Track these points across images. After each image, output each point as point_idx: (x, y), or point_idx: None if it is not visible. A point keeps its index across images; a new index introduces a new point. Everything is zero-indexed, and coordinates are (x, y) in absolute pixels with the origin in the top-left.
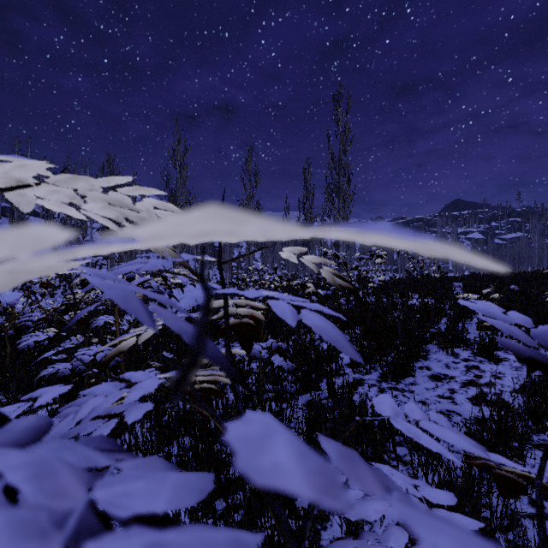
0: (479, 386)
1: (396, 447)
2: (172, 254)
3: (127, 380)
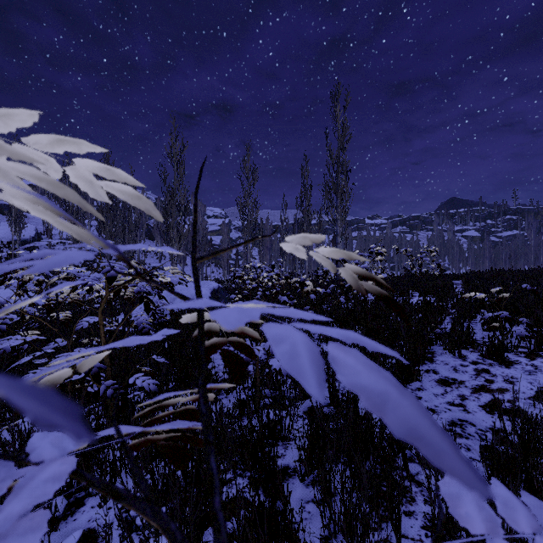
0: (491, 392)
1: (408, 466)
2: (101, 243)
3: (23, 458)
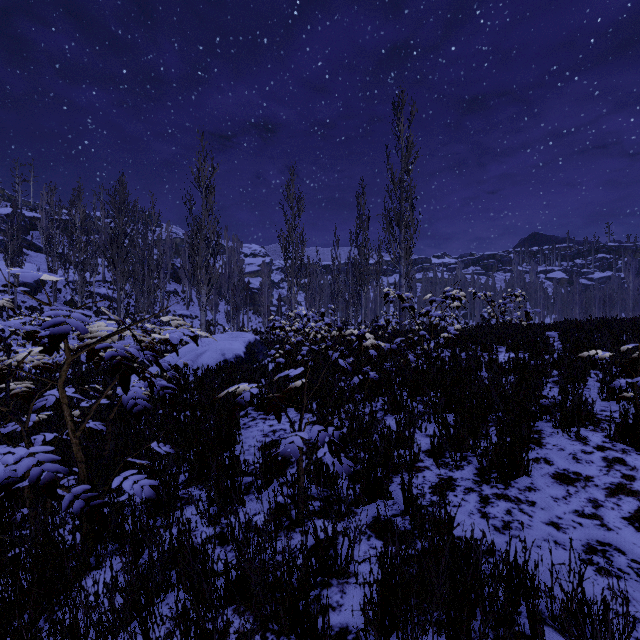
0: (635, 495)
1: None
2: None
3: None
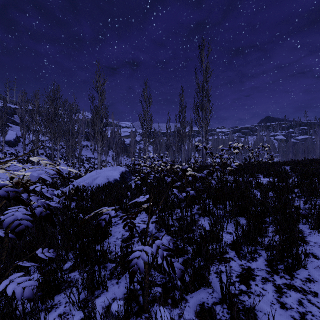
0: None
1: None
2: None
3: None
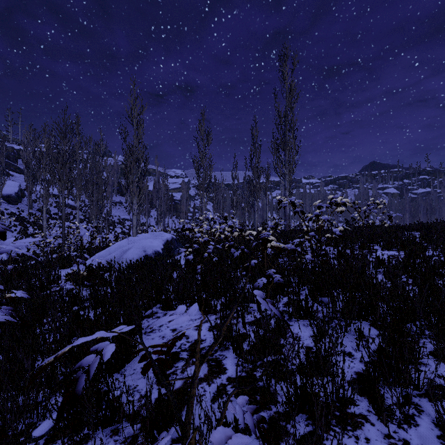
0: None
1: None
2: None
3: None
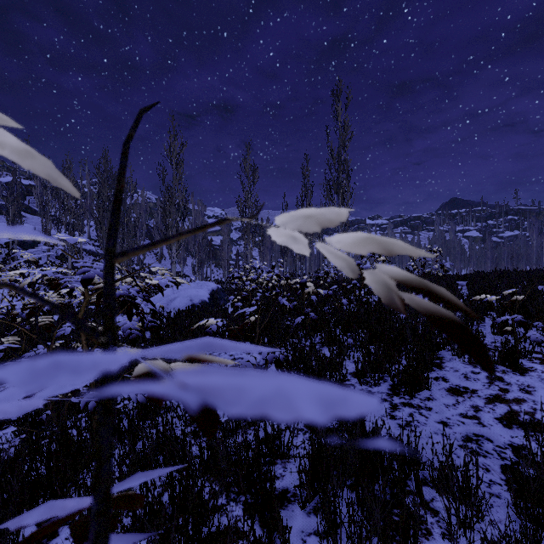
0: (507, 403)
1: (422, 492)
2: None
3: None
